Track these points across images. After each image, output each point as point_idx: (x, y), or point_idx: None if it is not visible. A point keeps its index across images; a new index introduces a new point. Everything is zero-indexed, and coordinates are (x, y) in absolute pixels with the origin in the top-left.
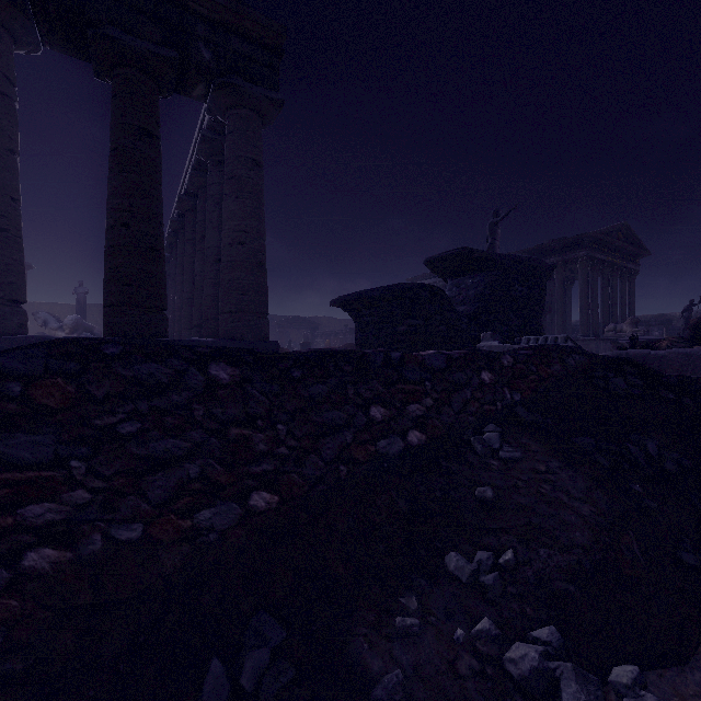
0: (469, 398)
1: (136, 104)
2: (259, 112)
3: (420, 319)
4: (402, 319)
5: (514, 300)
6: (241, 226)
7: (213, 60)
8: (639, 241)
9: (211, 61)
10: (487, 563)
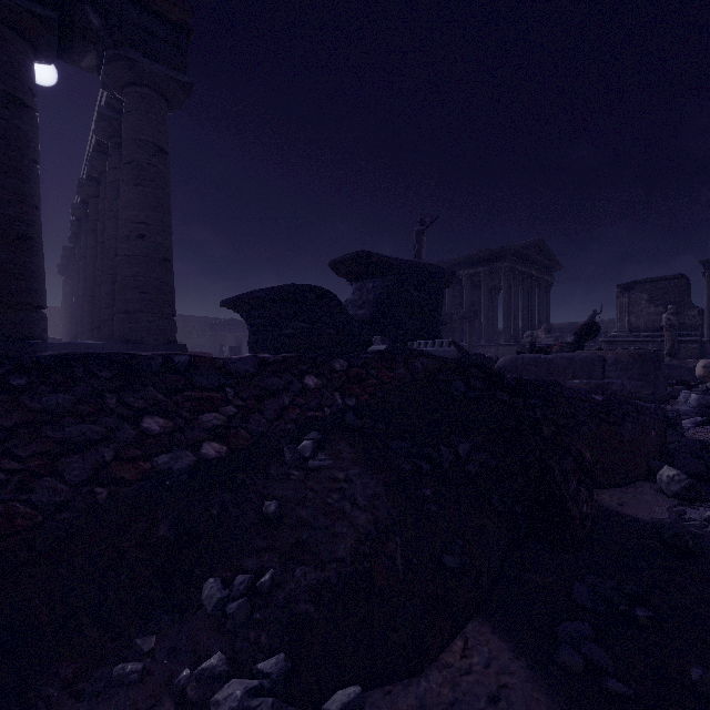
0: (287, 404)
1: (1, 65)
2: (162, 93)
3: (306, 322)
4: (289, 321)
5: (410, 305)
6: (140, 216)
7: (103, 28)
8: (553, 255)
9: (102, 29)
10: (239, 588)
